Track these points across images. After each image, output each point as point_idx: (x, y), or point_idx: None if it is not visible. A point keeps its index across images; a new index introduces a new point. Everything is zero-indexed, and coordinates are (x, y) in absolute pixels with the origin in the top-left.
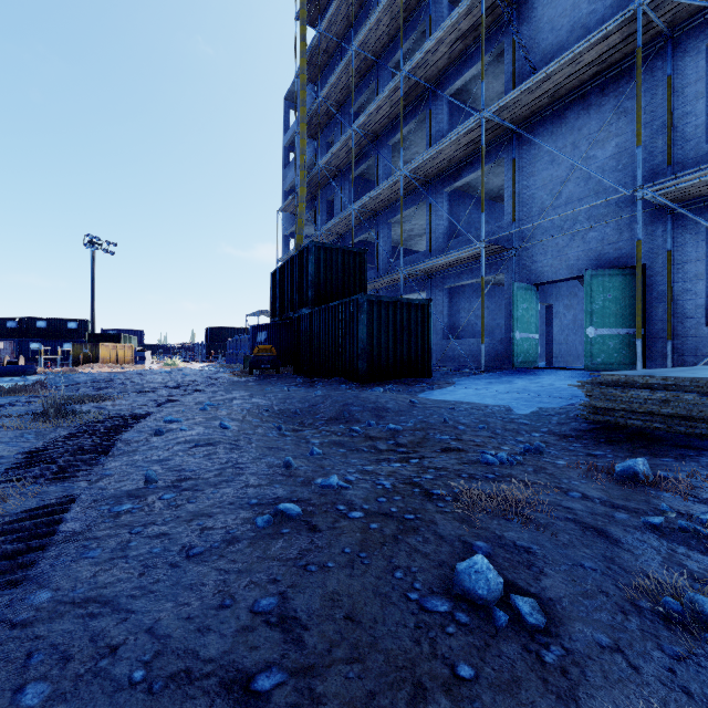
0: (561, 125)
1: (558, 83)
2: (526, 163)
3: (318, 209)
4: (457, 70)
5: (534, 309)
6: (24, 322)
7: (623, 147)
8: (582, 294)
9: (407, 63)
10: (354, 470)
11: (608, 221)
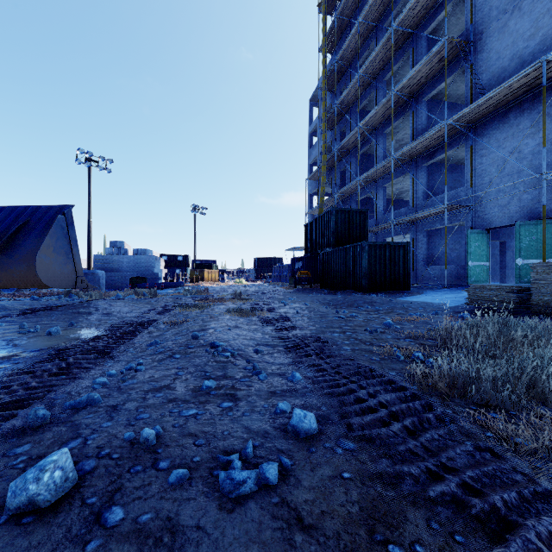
0: (504, 122)
1: (498, 99)
2: (480, 147)
3: (333, 177)
4: (432, 84)
5: (485, 245)
6: None
7: (547, 138)
8: None
9: (396, 86)
10: (360, 315)
11: (535, 188)
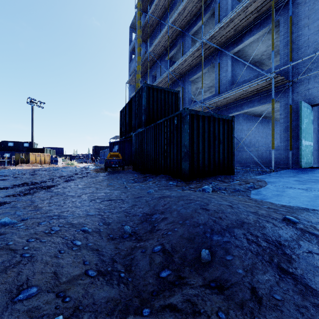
0: None
1: None
2: (300, 18)
3: (147, 80)
4: None
5: (311, 123)
6: (2, 143)
7: None
8: None
9: None
10: None
11: None
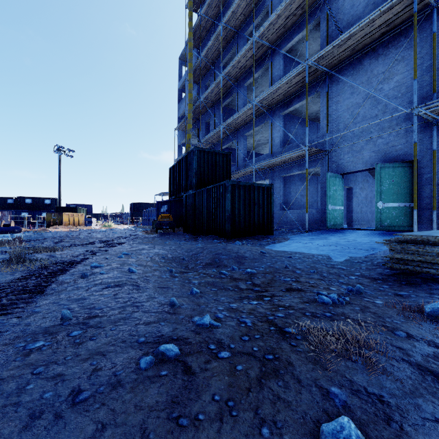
0: (359, 69)
1: (357, 40)
2: (335, 94)
3: (199, 128)
4: (289, 36)
5: (341, 190)
6: (18, 200)
7: (401, 82)
8: (371, 181)
9: (257, 32)
10: (223, 308)
11: (392, 131)
